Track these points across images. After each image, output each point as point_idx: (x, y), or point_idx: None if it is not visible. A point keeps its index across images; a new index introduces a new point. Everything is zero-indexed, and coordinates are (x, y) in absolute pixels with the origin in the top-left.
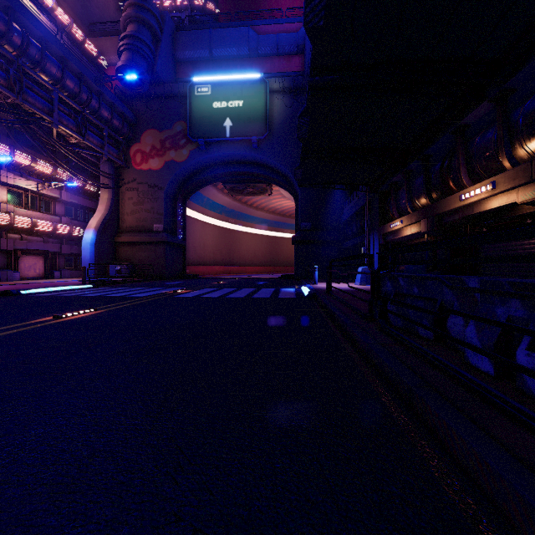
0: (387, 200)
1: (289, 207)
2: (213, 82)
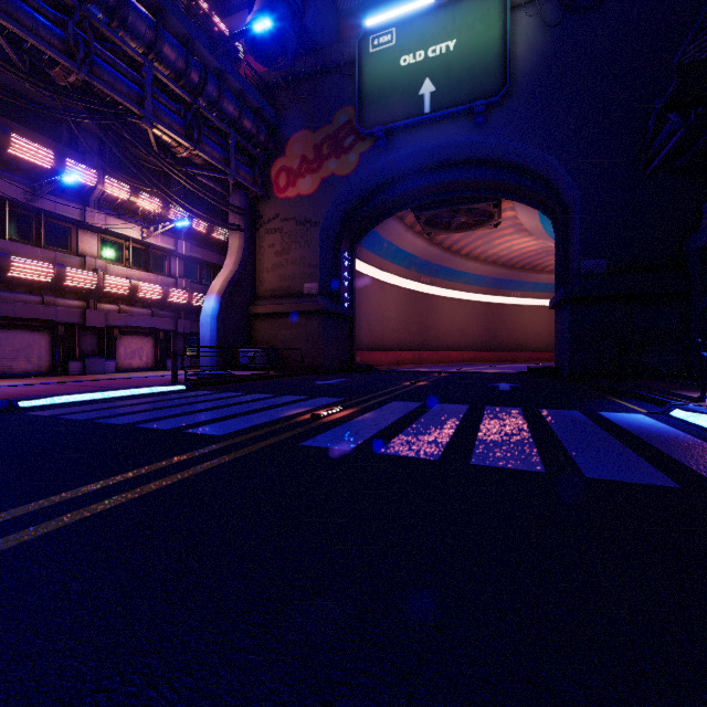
0: None
1: (523, 252)
2: (400, 21)
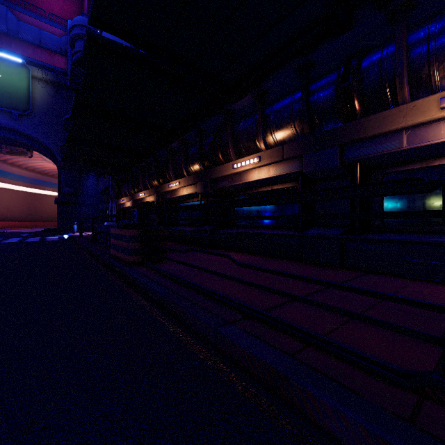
0: (121, 185)
1: (52, 168)
2: None
